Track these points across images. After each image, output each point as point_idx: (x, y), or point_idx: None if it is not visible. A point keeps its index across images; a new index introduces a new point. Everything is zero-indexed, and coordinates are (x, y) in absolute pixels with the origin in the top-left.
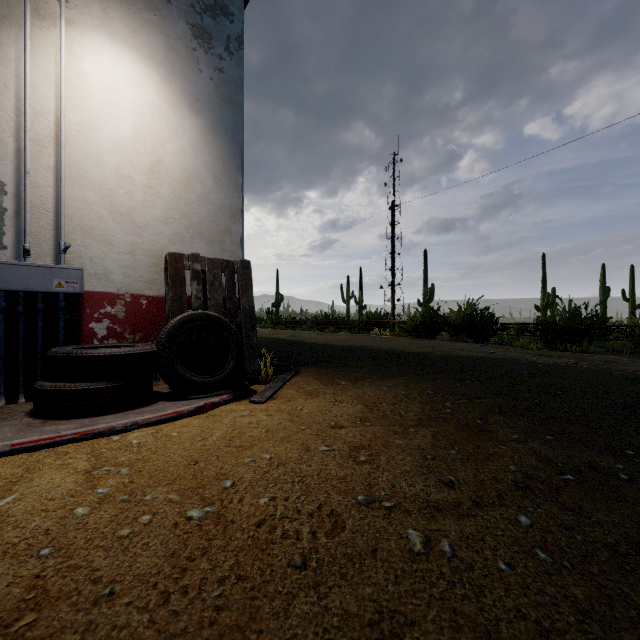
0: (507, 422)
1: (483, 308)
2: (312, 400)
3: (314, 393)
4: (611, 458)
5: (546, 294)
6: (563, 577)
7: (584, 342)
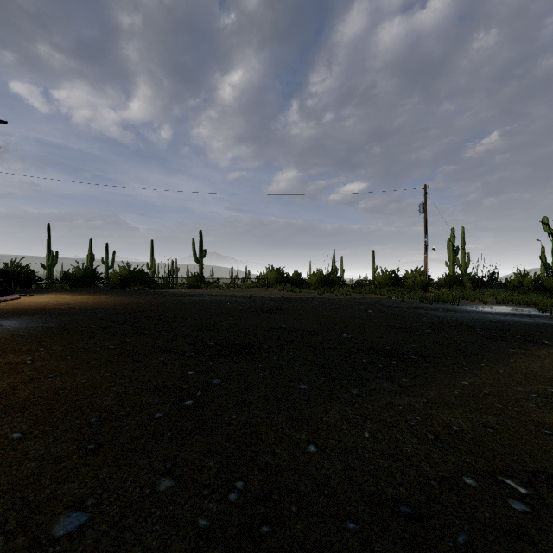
0: (99, 294)
1: (25, 266)
2: (46, 294)
3: (38, 295)
4: (119, 295)
5: (51, 255)
6: (118, 297)
7: (92, 285)
